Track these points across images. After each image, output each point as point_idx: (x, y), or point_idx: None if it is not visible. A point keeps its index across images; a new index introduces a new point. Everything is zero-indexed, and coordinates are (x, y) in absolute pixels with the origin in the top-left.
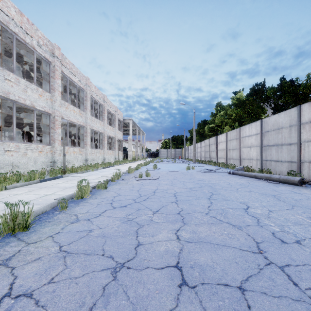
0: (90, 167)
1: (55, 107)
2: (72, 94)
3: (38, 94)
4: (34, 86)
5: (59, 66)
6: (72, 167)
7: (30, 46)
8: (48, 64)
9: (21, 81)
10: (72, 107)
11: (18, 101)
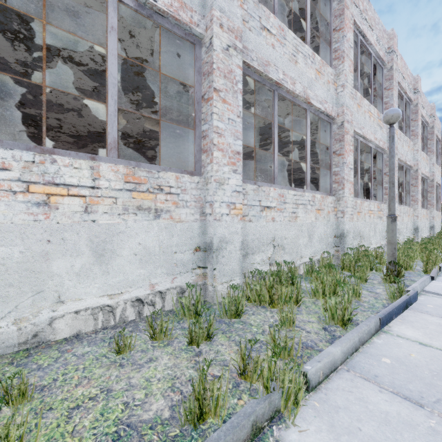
0: (440, 256)
1: (343, 99)
2: None
3: (314, 69)
4: (307, 50)
5: None
6: None
7: None
8: (326, 5)
9: (287, 35)
10: (366, 103)
11: (283, 84)
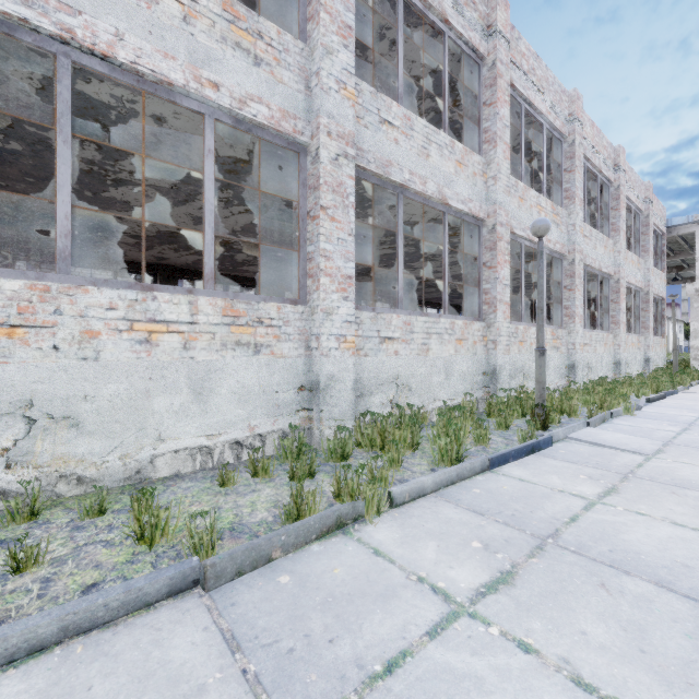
0: (616, 399)
1: (494, 195)
2: (514, 175)
3: (453, 161)
4: (444, 138)
5: (505, 62)
6: (550, 396)
7: (436, 15)
8: (475, 70)
9: (415, 124)
10: (534, 195)
11: (409, 186)
